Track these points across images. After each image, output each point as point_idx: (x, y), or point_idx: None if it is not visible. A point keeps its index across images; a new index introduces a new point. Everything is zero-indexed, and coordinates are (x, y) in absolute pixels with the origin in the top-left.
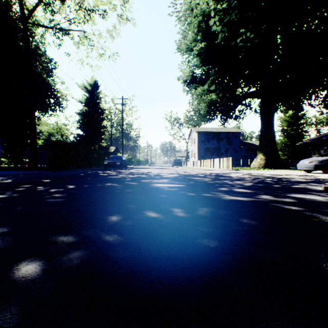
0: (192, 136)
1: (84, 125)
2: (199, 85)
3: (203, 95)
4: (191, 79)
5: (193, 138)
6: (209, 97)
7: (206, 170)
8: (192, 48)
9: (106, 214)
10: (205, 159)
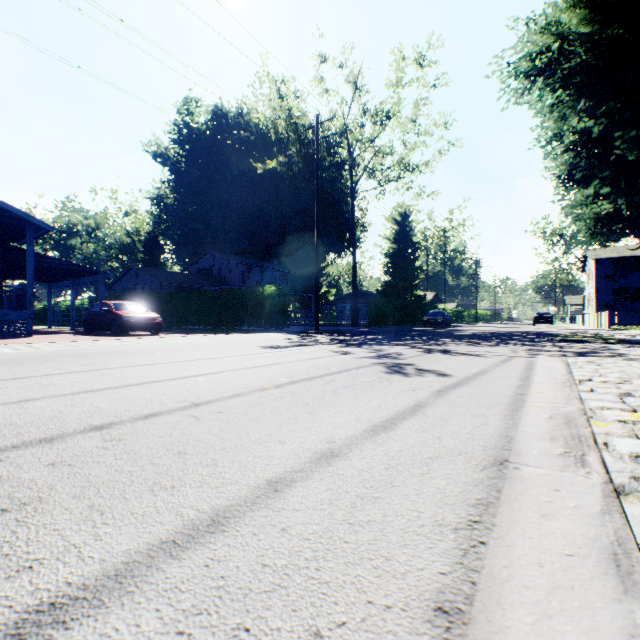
0: (588, 265)
1: (391, 269)
2: (578, 188)
3: (582, 207)
4: (569, 172)
5: (589, 270)
6: (596, 207)
7: (560, 329)
8: (561, 133)
9: (436, 335)
10: (614, 310)
